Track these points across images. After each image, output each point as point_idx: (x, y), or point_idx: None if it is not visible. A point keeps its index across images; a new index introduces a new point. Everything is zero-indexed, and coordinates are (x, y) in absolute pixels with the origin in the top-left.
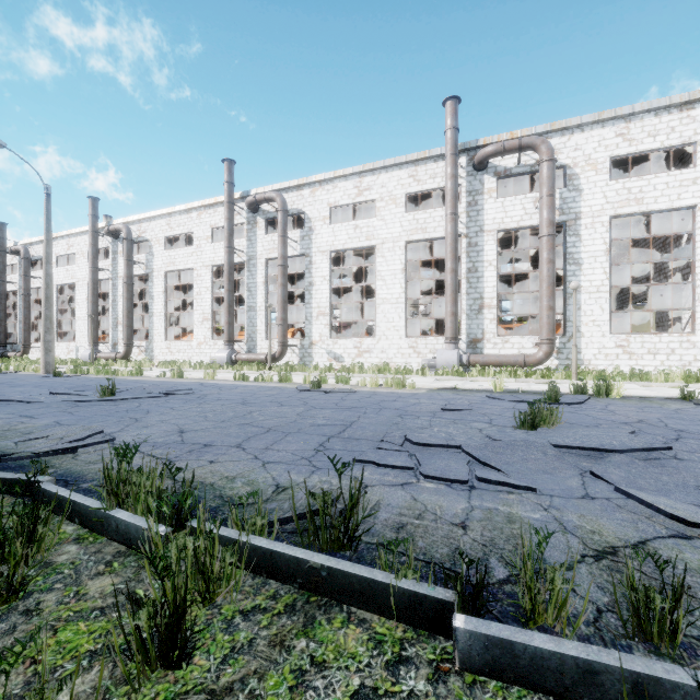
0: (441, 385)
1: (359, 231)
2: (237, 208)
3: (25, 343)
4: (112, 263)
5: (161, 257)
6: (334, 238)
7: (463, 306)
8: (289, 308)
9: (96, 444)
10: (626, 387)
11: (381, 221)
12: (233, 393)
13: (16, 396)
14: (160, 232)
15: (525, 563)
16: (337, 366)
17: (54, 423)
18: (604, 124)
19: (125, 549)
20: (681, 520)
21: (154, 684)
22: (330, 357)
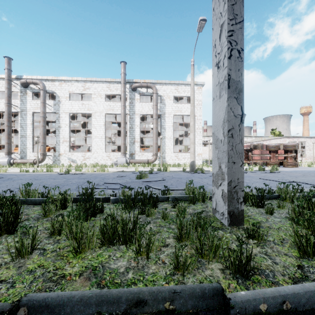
0: (118, 170)
1: (84, 106)
2: (13, 83)
3: None
4: None
5: None
6: (71, 107)
7: (128, 141)
8: None
9: None
10: (173, 169)
11: (94, 103)
12: (26, 176)
13: None
14: None
15: (123, 192)
16: (73, 165)
17: None
18: (172, 84)
19: (35, 205)
20: (155, 188)
21: (62, 211)
22: (70, 160)
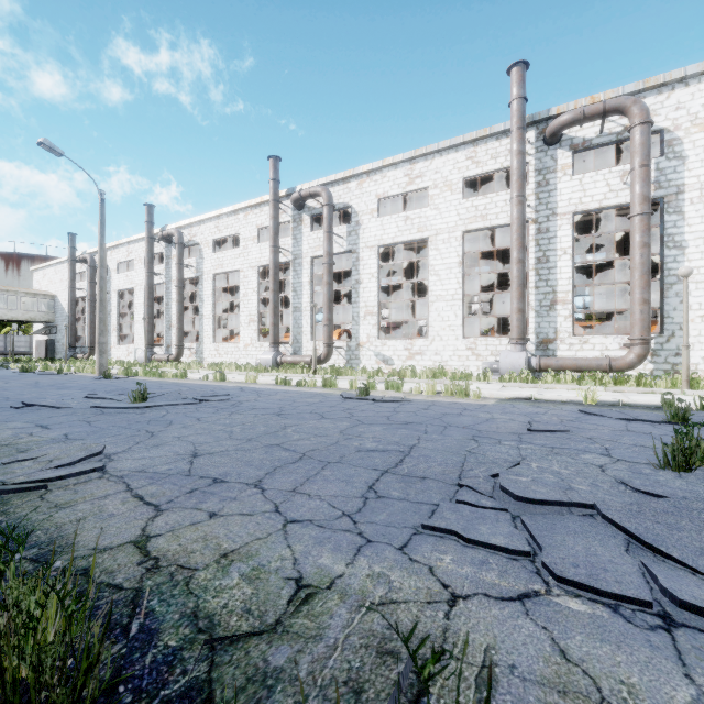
0: (513, 394)
1: (410, 222)
2: (283, 206)
3: (91, 346)
4: (165, 267)
5: (210, 260)
6: (382, 232)
7: (531, 302)
8: (336, 310)
9: (78, 475)
10: None
11: (434, 210)
12: (271, 400)
13: (49, 400)
14: (209, 235)
15: None
16: (386, 370)
17: (61, 437)
18: None
19: None
20: None
21: None
22: (379, 359)
